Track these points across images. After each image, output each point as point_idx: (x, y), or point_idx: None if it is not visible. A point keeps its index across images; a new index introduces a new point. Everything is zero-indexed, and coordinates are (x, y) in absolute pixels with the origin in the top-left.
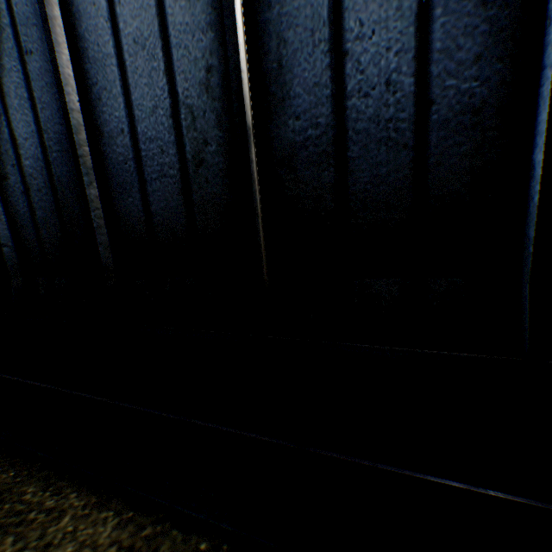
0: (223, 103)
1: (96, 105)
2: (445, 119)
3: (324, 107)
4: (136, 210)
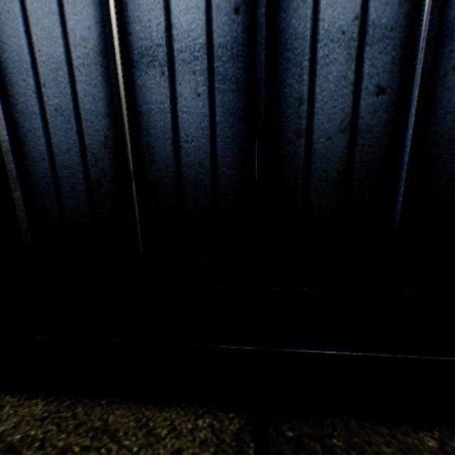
0: (116, 156)
1: (23, 139)
2: (224, 184)
3: (171, 169)
4: (53, 208)
